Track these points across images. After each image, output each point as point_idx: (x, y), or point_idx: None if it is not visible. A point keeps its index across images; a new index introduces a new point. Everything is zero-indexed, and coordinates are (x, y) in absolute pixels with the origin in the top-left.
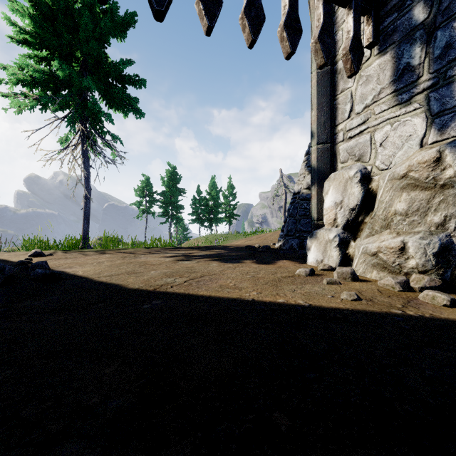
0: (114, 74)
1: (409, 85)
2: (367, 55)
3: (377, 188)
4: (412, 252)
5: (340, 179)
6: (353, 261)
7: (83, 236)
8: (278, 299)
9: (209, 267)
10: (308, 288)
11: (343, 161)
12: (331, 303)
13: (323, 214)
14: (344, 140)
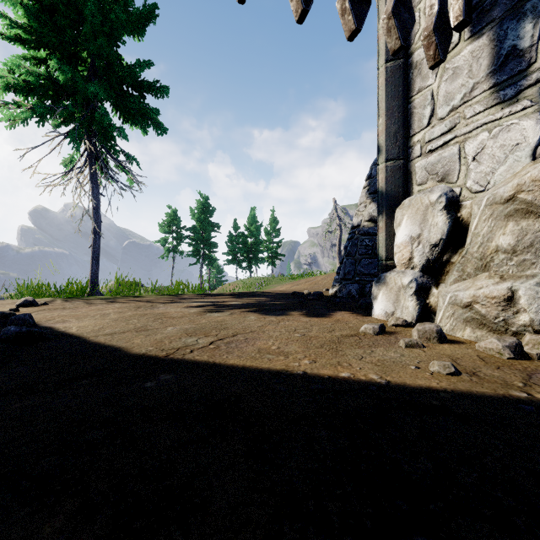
0: (129, 79)
1: (515, 76)
2: (454, 40)
3: (469, 217)
4: (524, 304)
5: (418, 205)
6: (435, 314)
7: (91, 281)
8: (341, 372)
9: (244, 321)
10: (381, 354)
11: (421, 182)
12: (418, 378)
13: (393, 251)
14: (422, 154)
